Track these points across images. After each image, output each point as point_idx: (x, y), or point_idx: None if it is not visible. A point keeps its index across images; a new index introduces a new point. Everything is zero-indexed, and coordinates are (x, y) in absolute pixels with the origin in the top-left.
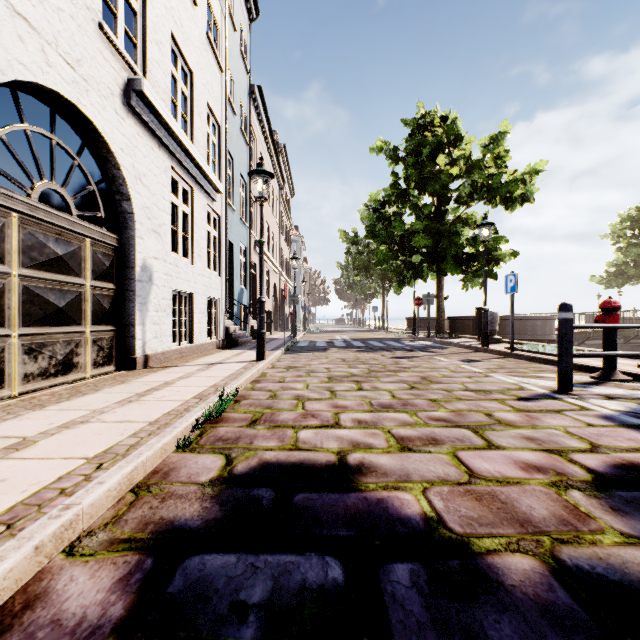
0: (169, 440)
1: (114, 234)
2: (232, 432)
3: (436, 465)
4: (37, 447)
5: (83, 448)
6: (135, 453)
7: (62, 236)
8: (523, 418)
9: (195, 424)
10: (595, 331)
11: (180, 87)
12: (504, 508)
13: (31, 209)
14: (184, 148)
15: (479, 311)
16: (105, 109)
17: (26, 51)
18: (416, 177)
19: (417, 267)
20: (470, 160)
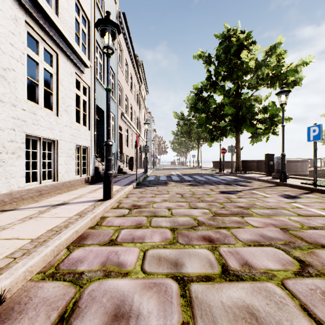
0: None
1: None
2: None
3: None
4: None
5: None
6: None
7: None
8: None
9: None
10: None
11: None
12: None
13: None
14: (39, 6)
15: (268, 156)
16: None
17: None
18: (225, 68)
19: (223, 129)
20: (257, 61)
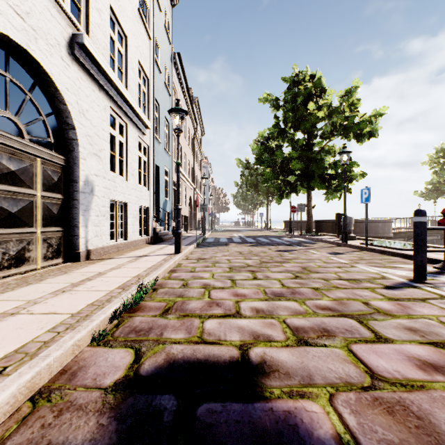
0: (83, 335)
1: (62, 155)
2: (146, 322)
3: (335, 362)
4: None
5: None
6: (43, 354)
7: (15, 155)
8: (396, 307)
9: (113, 315)
10: None
11: (117, 47)
12: (423, 427)
13: None
14: (119, 92)
15: (338, 216)
16: (52, 55)
17: None
18: (292, 119)
19: (292, 184)
20: (331, 107)
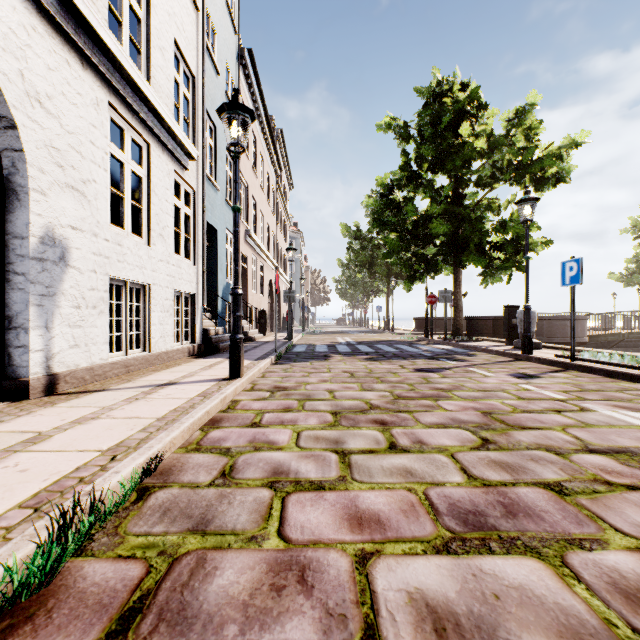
0: None
1: None
2: None
3: None
4: None
5: None
6: None
7: None
8: None
9: None
10: (630, 333)
11: (128, 0)
12: None
13: None
14: (128, 78)
15: (508, 310)
16: None
17: None
18: (433, 152)
19: (431, 260)
20: (493, 136)
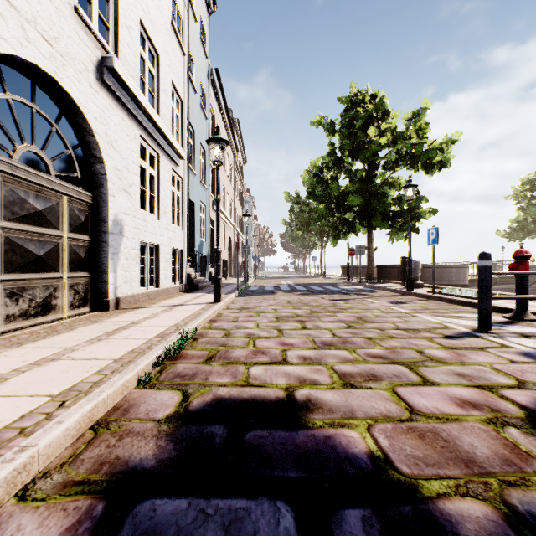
0: (130, 377)
1: (89, 192)
2: (189, 368)
3: (378, 401)
4: (7, 384)
5: (49, 385)
6: (97, 391)
7: (41, 193)
8: (451, 355)
9: (156, 361)
10: (501, 277)
11: (148, 67)
12: (447, 447)
13: (12, 169)
14: (151, 119)
15: (404, 260)
16: (80, 82)
17: (7, 27)
18: (350, 146)
19: (350, 223)
20: (396, 132)
